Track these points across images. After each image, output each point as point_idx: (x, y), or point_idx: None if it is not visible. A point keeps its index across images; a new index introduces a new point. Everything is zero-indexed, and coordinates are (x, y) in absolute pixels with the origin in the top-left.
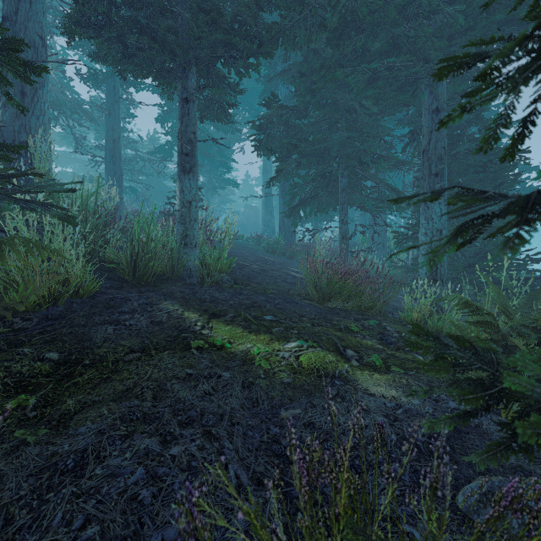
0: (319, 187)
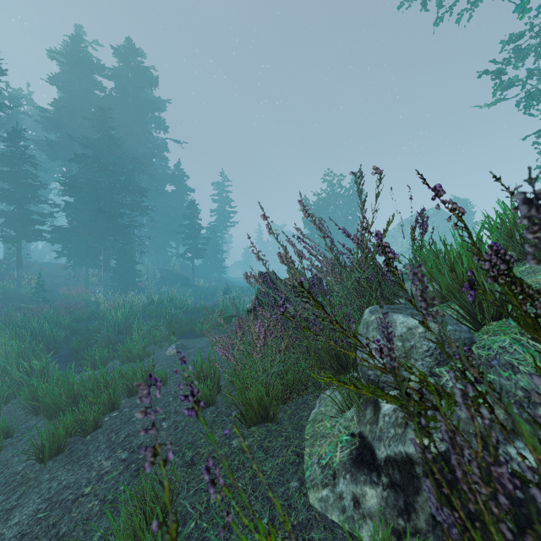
0: (80, 258)
